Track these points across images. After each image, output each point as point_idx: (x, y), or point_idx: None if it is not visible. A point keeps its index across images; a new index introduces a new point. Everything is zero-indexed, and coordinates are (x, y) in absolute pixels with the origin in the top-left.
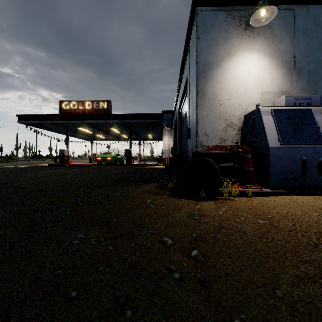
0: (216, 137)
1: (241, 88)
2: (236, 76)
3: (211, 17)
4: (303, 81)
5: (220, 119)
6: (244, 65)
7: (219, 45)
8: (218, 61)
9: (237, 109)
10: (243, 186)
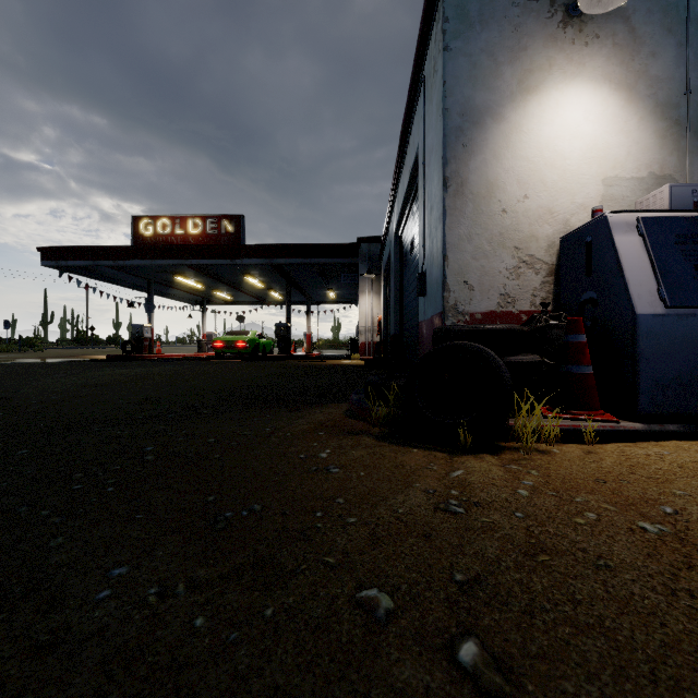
0: (491, 290)
1: (555, 171)
2: (541, 140)
3: None
4: None
5: (501, 248)
6: (562, 113)
7: (498, 65)
8: (496, 104)
9: (544, 223)
10: (569, 416)
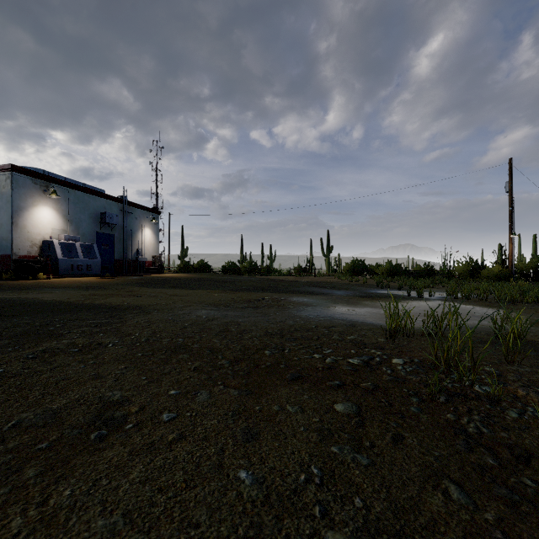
0: (25, 250)
1: (41, 225)
2: (38, 217)
3: (22, 180)
4: (73, 226)
5: (28, 241)
6: (43, 212)
7: (27, 198)
8: (27, 207)
9: (39, 236)
10: (47, 275)
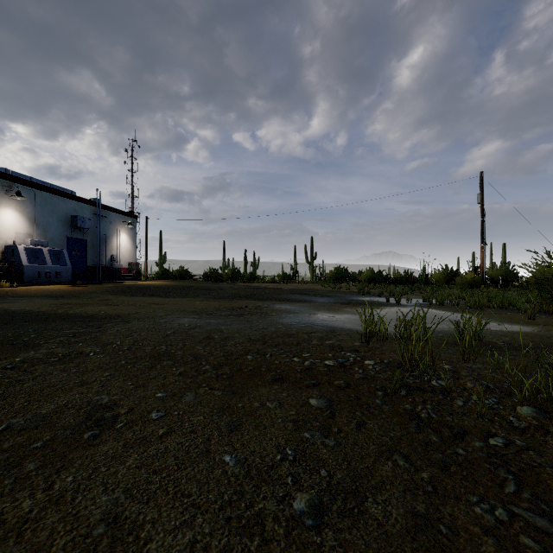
0: None
1: (3, 228)
2: None
3: None
4: (40, 230)
5: None
6: (5, 215)
7: None
8: None
9: (0, 241)
10: (11, 283)
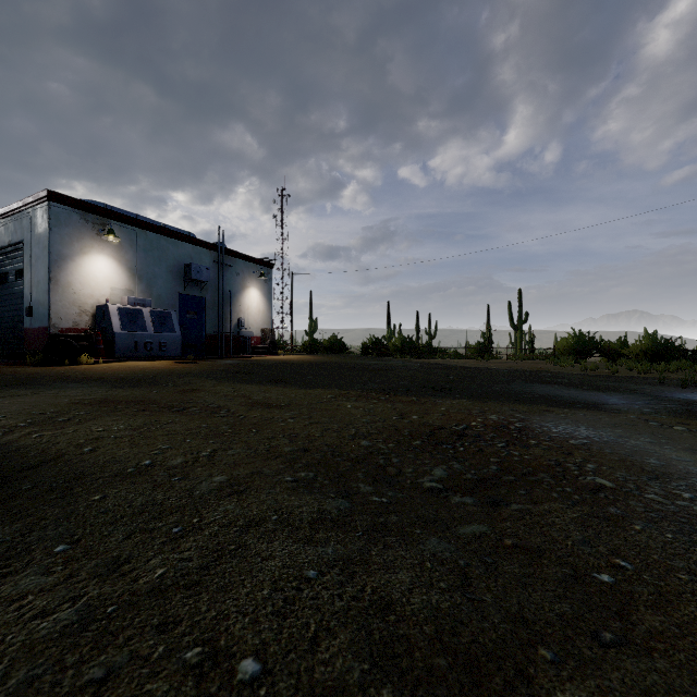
0: (70, 320)
1: (94, 282)
2: (89, 271)
3: (65, 215)
4: (143, 285)
5: (74, 306)
6: (97, 263)
7: (73, 242)
8: (72, 255)
9: (91, 299)
10: (97, 358)
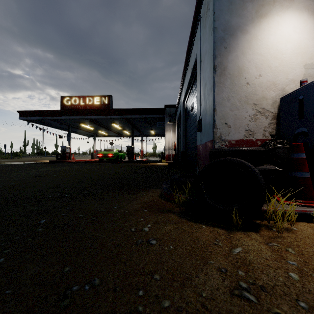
0: (240, 128)
1: (276, 61)
2: (268, 44)
3: None
4: None
5: (246, 104)
6: (281, 28)
7: (244, 2)
8: (243, 24)
9: (271, 90)
10: (297, 203)
